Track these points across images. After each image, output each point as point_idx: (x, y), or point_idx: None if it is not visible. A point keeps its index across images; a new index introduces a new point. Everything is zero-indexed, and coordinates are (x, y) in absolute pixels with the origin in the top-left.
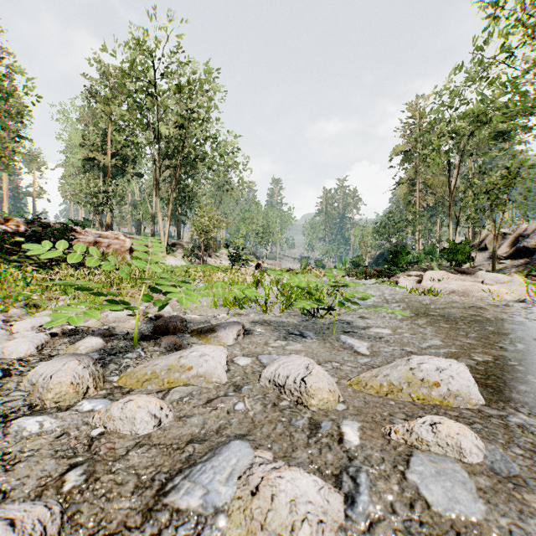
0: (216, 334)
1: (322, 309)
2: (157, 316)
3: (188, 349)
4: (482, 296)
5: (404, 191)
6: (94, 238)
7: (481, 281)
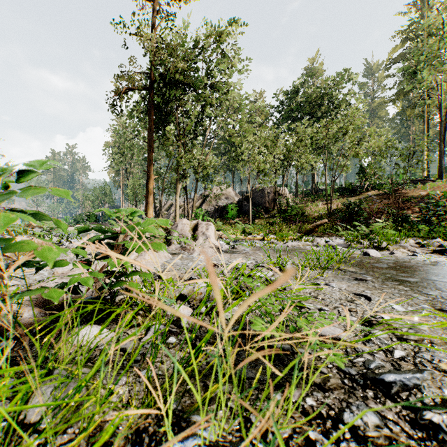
0: None
1: None
2: None
3: None
4: None
5: (112, 173)
6: None
7: None
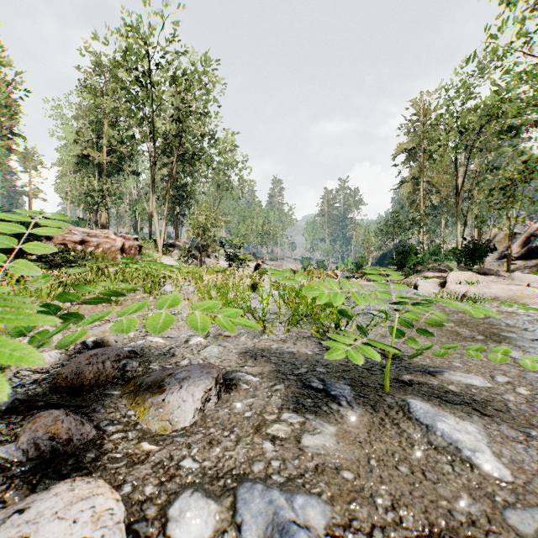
0: (162, 398)
1: (367, 344)
2: (98, 342)
3: (11, 517)
4: (535, 304)
5: (408, 190)
6: (81, 236)
7: (526, 285)
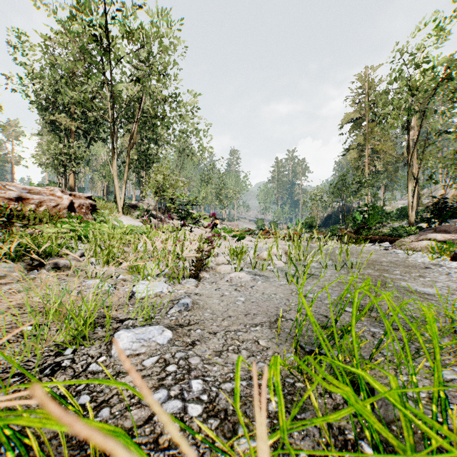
0: None
1: None
2: None
3: None
4: None
5: (354, 156)
6: (18, 193)
7: None
